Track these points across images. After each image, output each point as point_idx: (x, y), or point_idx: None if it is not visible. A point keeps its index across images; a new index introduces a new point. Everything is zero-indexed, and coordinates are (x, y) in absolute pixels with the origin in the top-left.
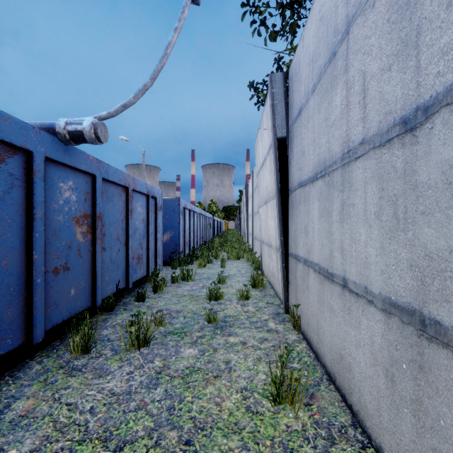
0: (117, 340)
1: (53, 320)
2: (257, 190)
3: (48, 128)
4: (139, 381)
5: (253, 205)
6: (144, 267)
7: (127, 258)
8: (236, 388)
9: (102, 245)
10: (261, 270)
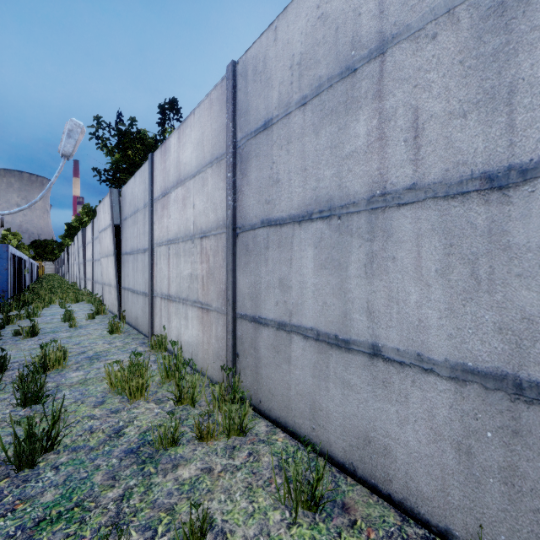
0: (11, 339)
1: None
2: (98, 240)
3: None
4: (44, 341)
5: (94, 252)
6: None
7: None
8: (95, 335)
9: None
10: (103, 303)
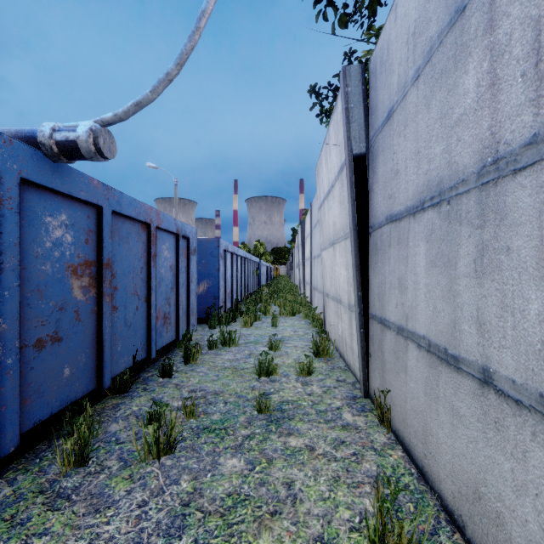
0: (129, 442)
1: (35, 415)
2: (317, 227)
3: (27, 137)
4: (154, 520)
5: (312, 247)
6: (173, 329)
7: (148, 319)
8: (305, 539)
9: (113, 303)
10: (325, 332)
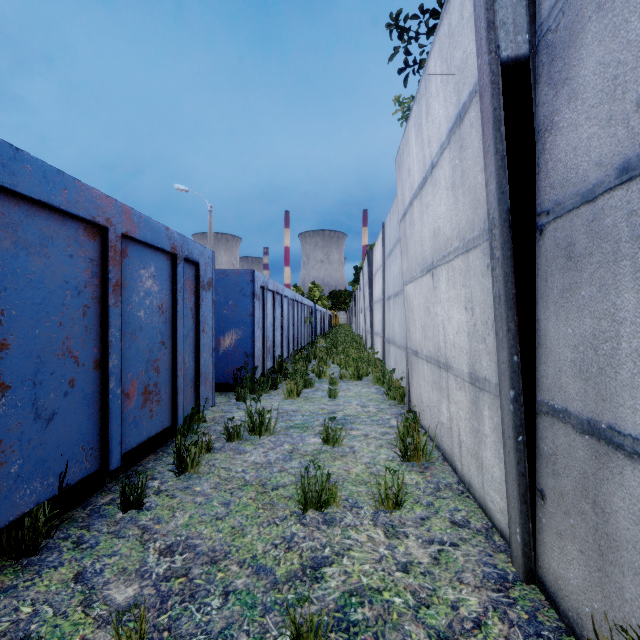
0: None
1: None
2: (394, 253)
3: None
4: None
5: (385, 283)
6: (165, 410)
7: (103, 400)
8: None
9: None
10: (415, 413)
